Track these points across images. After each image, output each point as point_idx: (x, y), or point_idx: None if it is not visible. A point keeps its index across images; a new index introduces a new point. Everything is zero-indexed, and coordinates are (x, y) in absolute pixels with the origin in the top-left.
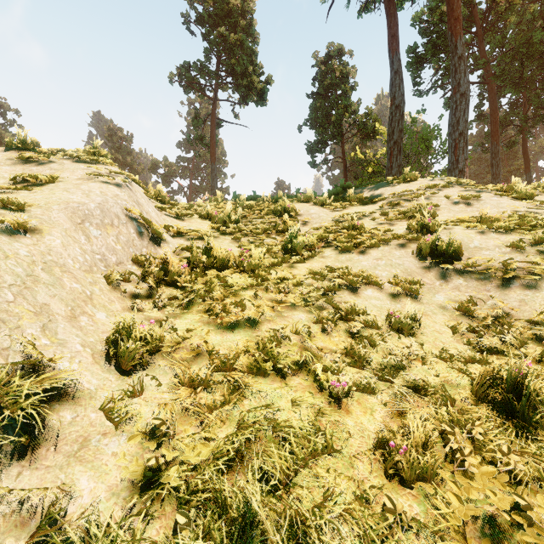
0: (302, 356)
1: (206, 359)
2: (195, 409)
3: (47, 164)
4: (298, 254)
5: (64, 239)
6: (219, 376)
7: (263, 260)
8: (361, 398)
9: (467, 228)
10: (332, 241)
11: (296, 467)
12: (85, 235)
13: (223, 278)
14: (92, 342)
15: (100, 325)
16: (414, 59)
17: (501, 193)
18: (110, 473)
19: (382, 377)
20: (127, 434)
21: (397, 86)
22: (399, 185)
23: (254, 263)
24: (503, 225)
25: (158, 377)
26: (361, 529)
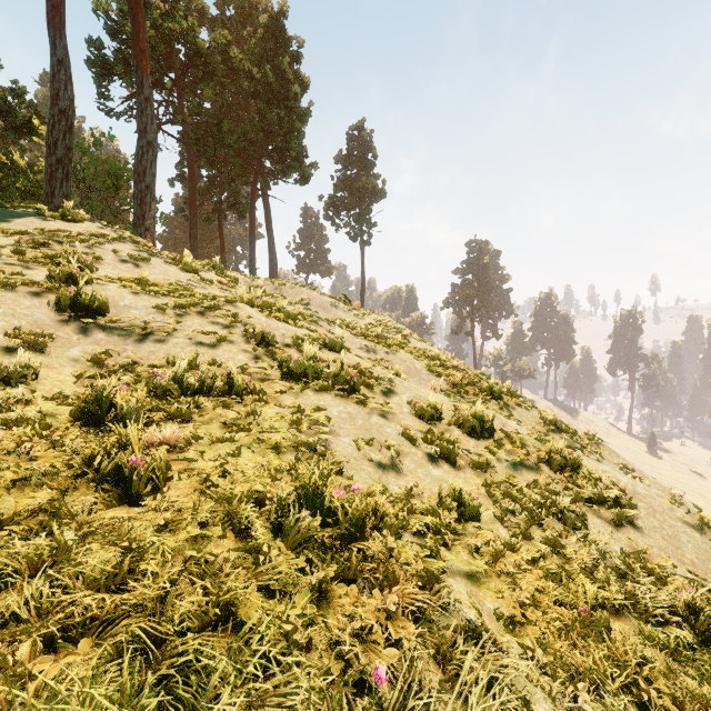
0: None
1: None
2: None
3: None
4: None
5: None
6: None
7: None
8: None
9: (124, 287)
10: None
11: None
12: None
13: None
14: None
15: None
16: (99, 60)
17: (172, 262)
18: None
19: None
20: None
21: (62, 82)
22: (56, 222)
23: None
24: (156, 289)
25: None
26: None
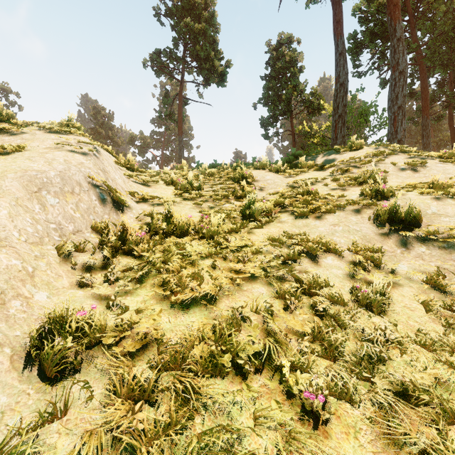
0: (264, 343)
1: (155, 351)
2: (129, 442)
3: (19, 134)
4: (256, 219)
5: (12, 209)
6: (167, 377)
7: (222, 226)
8: (339, 407)
9: (421, 193)
10: (288, 207)
11: None
12: (40, 204)
13: (182, 245)
14: (17, 336)
15: (36, 310)
16: (354, 45)
17: (446, 160)
18: None
19: (360, 375)
20: None
21: (341, 66)
22: (347, 153)
23: (213, 230)
24: None
25: (92, 384)
26: None
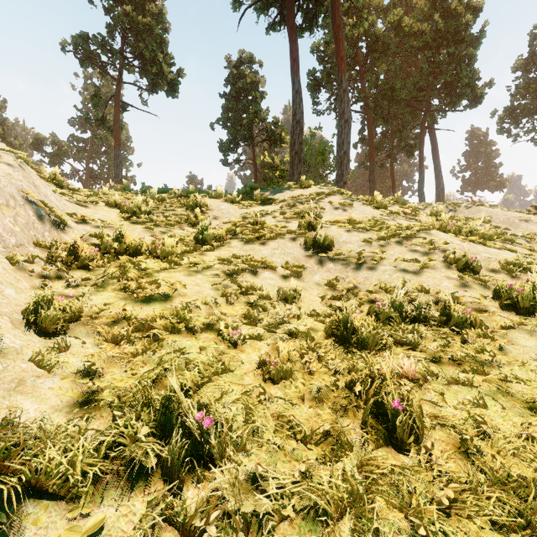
0: (209, 320)
1: (126, 324)
2: (120, 356)
3: None
4: (209, 244)
5: None
6: (139, 335)
7: (175, 247)
8: (253, 343)
9: (340, 227)
10: (239, 234)
11: (202, 381)
12: None
13: (136, 262)
14: (7, 312)
15: (12, 300)
16: (313, 82)
17: (367, 203)
18: (50, 399)
19: (269, 330)
20: (59, 376)
21: (298, 104)
22: (297, 190)
23: (167, 250)
24: (362, 226)
25: (81, 338)
26: (244, 404)
